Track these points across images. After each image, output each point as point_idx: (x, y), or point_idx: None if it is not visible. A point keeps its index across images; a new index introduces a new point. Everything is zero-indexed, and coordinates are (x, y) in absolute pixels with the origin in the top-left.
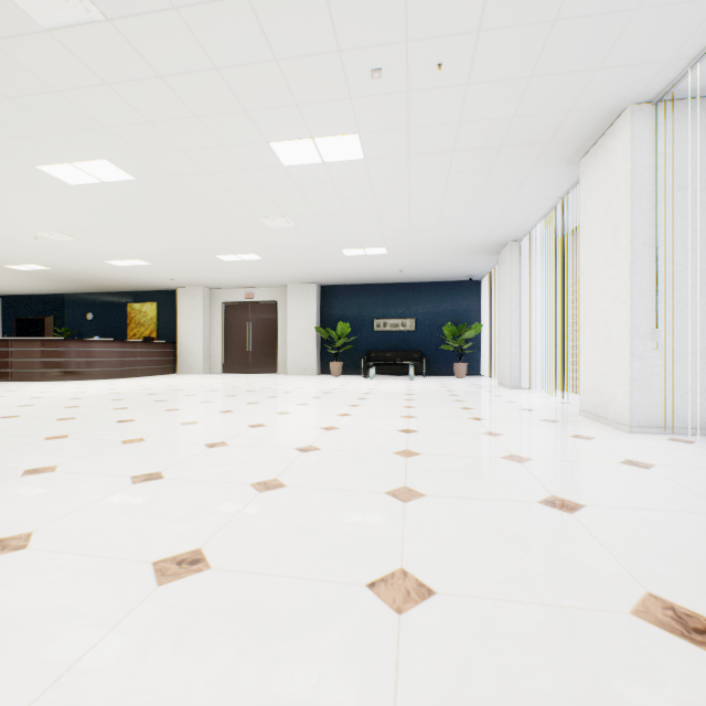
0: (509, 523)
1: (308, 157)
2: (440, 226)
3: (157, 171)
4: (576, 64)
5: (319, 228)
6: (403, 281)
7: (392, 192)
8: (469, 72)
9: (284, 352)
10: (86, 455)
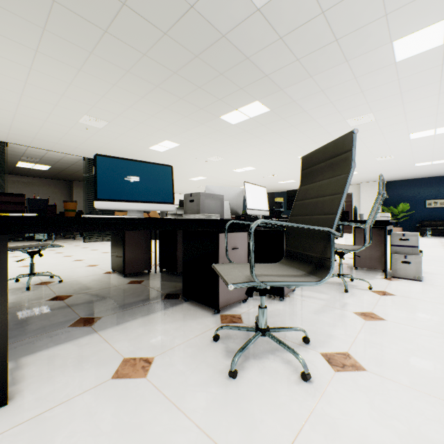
0: None
1: (426, 134)
2: None
3: None
4: None
5: (407, 157)
6: None
7: None
8: None
9: None
10: None
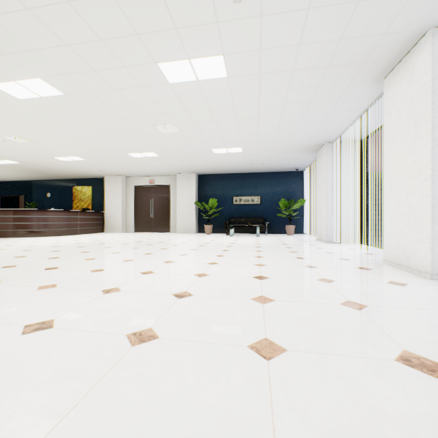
0: (380, 393)
1: (186, 75)
2: (279, 131)
3: (78, 88)
4: None
5: (196, 133)
6: (252, 172)
7: (246, 105)
8: None
9: (174, 218)
10: (2, 300)
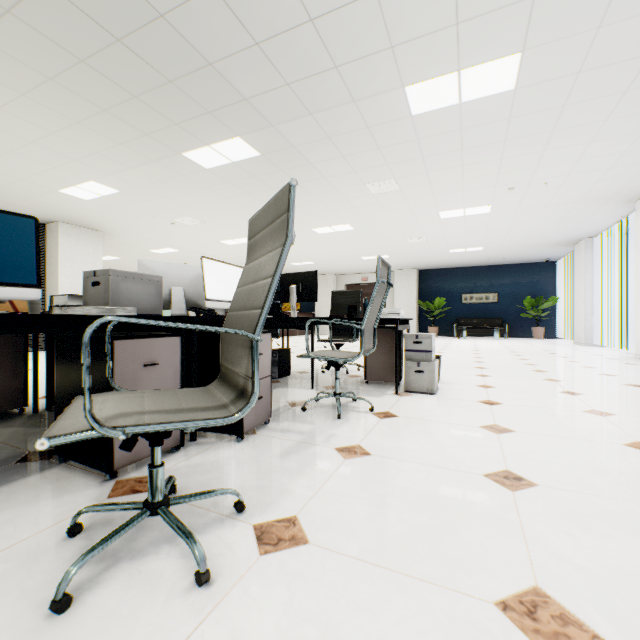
0: (585, 376)
1: (456, 214)
2: (529, 234)
3: (368, 226)
4: (624, 175)
5: (441, 241)
6: (486, 265)
7: (500, 223)
8: (561, 183)
9: None
10: None
